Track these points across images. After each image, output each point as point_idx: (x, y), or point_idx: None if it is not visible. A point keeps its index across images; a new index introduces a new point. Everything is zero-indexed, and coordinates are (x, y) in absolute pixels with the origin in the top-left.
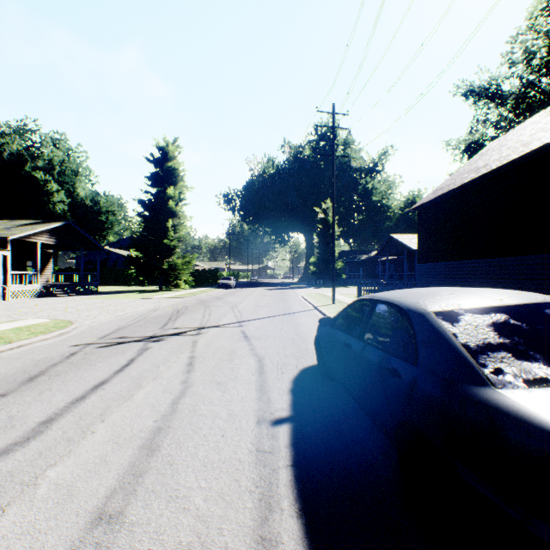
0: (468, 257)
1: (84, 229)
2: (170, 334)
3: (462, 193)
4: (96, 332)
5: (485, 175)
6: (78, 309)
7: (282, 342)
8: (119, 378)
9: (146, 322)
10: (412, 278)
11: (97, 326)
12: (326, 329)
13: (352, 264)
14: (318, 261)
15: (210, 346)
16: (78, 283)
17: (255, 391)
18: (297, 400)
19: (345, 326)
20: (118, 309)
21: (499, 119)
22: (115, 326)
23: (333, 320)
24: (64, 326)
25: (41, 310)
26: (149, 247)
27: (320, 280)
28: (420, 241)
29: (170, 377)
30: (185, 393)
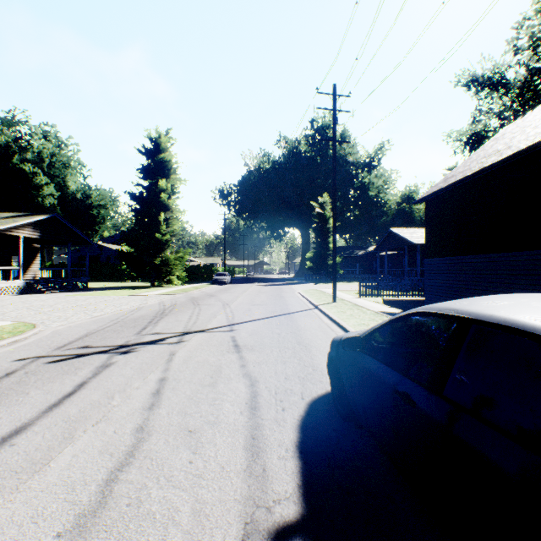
0: (489, 250)
1: (76, 223)
2: (145, 342)
3: (481, 179)
4: (58, 339)
5: (512, 156)
6: (54, 308)
7: (281, 354)
8: (46, 421)
9: (122, 325)
10: (414, 273)
11: (63, 330)
12: (351, 352)
13: (349, 259)
14: (315, 256)
15: (189, 361)
16: (65, 279)
17: (243, 450)
18: (310, 472)
19: (391, 355)
20: (97, 309)
21: (503, 108)
22: (84, 331)
23: (362, 341)
24: (22, 332)
25: (13, 310)
26: (140, 242)
27: (316, 276)
28: (429, 234)
29: (121, 419)
30: (133, 454)
